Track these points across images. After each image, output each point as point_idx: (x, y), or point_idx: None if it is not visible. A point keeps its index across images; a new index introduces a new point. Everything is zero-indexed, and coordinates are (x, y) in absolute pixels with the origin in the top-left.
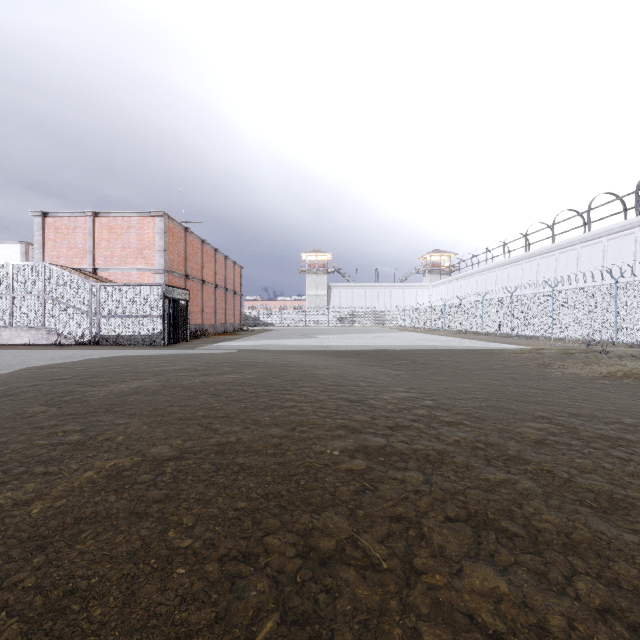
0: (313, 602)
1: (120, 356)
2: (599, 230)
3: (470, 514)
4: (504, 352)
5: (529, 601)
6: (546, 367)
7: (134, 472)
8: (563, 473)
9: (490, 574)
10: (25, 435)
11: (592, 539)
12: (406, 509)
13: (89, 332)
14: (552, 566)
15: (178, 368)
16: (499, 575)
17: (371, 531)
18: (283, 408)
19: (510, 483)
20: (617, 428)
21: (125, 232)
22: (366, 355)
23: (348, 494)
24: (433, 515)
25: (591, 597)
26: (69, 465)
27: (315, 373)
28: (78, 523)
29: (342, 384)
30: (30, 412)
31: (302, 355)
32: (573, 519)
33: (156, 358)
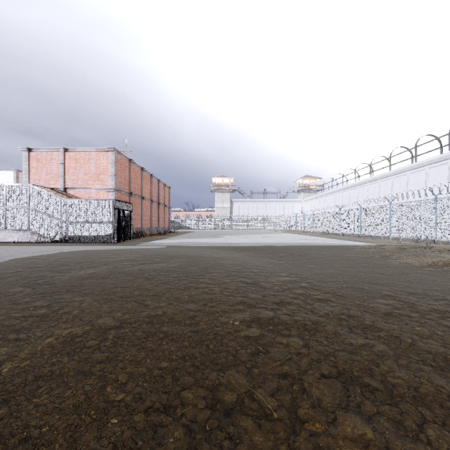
0: (219, 448)
1: (82, 250)
2: (423, 161)
3: (340, 372)
4: (356, 247)
5: (391, 446)
6: (387, 258)
7: (84, 338)
8: (407, 338)
9: (358, 422)
10: (5, 309)
11: (435, 392)
12: (290, 368)
13: (61, 233)
14: (406, 415)
15: (122, 259)
16: (365, 423)
17: (264, 386)
18: (198, 289)
19: (368, 347)
20: (444, 304)
21: (86, 162)
22: (258, 250)
23: (246, 356)
24: (311, 373)
25: (440, 442)
26: (35, 333)
27: (221, 263)
28: (37, 380)
29: (241, 271)
30: (11, 292)
31: (212, 250)
32: (419, 376)
33: (107, 252)
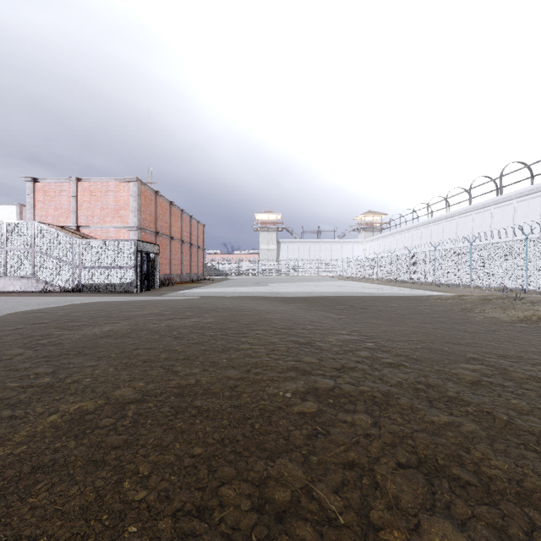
0: None
1: (97, 302)
2: (510, 193)
3: (420, 460)
4: (431, 298)
5: None
6: (469, 312)
7: (96, 416)
8: (502, 415)
9: (449, 530)
10: None
11: None
12: (358, 455)
13: (72, 281)
14: (510, 520)
15: (147, 313)
16: (458, 531)
17: (325, 480)
18: (239, 350)
19: (454, 426)
20: None
21: (104, 195)
22: (311, 301)
23: (301, 439)
24: (385, 461)
25: None
26: (35, 408)
27: (267, 317)
28: (35, 472)
29: (291, 327)
30: (8, 355)
31: (256, 301)
32: (521, 465)
33: (128, 304)
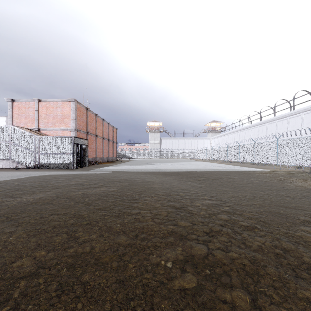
0: None
1: (45, 175)
2: (299, 109)
3: None
4: (256, 173)
5: None
6: (283, 182)
7: None
8: None
9: None
10: None
11: None
12: None
13: (34, 162)
14: None
15: (72, 184)
16: None
17: None
18: (131, 215)
19: None
20: None
21: (54, 109)
22: (181, 174)
23: None
24: None
25: None
26: None
27: (153, 186)
28: None
29: (169, 194)
30: None
31: (146, 174)
32: None
33: (64, 177)
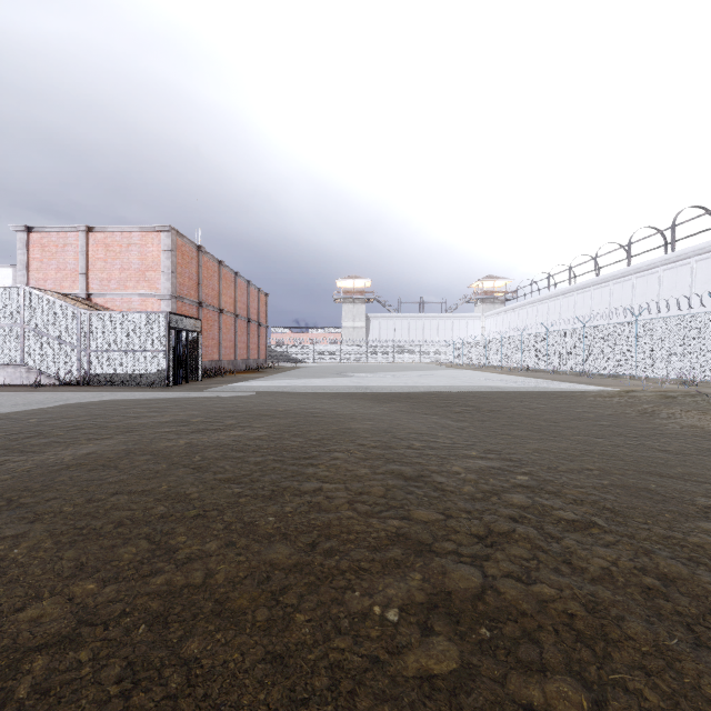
0: None
1: (103, 401)
2: (686, 249)
3: None
4: (587, 395)
5: None
6: (652, 416)
7: None
8: None
9: None
10: None
11: None
12: None
13: (77, 370)
14: None
15: (164, 421)
16: None
17: None
18: (300, 495)
19: None
20: None
21: (125, 250)
22: (415, 399)
23: None
24: None
25: None
26: None
27: (351, 427)
28: None
29: (390, 445)
30: None
31: (335, 399)
32: None
33: (146, 404)
